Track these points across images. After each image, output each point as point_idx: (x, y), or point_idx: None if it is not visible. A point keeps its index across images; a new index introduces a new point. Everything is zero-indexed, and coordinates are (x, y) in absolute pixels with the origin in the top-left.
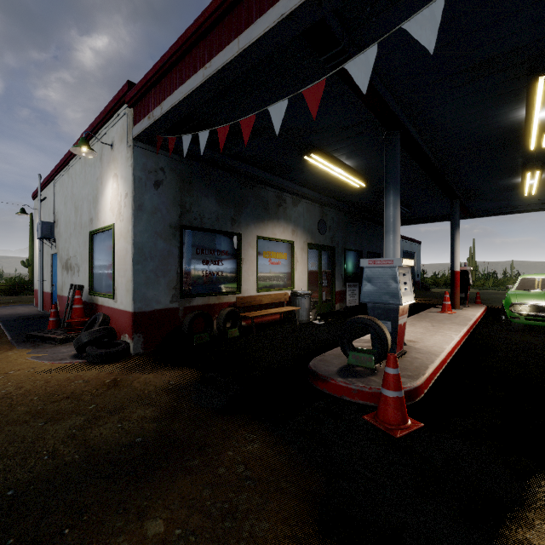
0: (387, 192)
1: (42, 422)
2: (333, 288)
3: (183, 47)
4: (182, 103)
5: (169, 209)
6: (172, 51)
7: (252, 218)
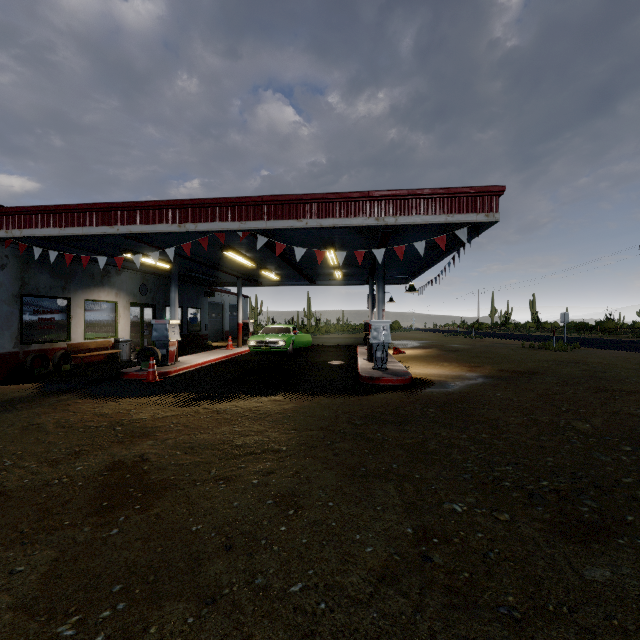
0: (171, 285)
1: None
2: None
3: (44, 211)
4: (41, 236)
5: (12, 283)
6: (35, 209)
7: (80, 286)
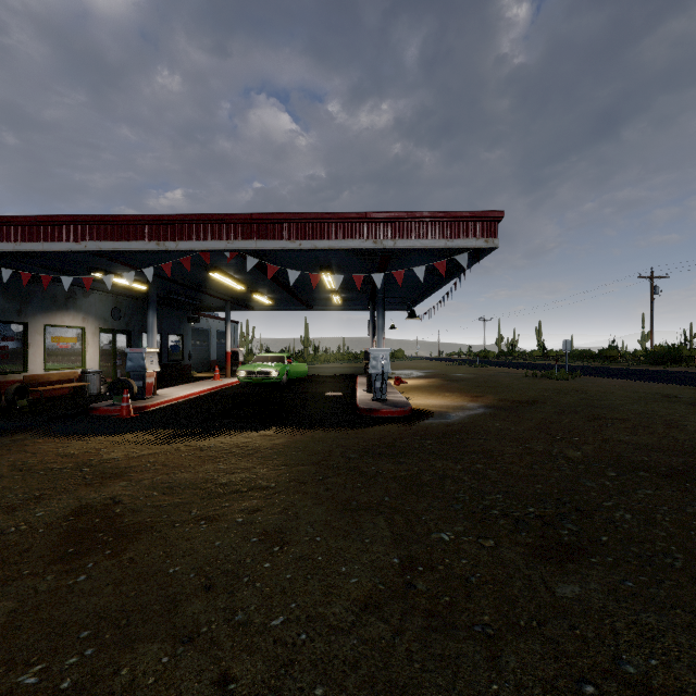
0: (149, 309)
1: None
2: None
3: None
4: None
5: None
6: None
7: (40, 309)
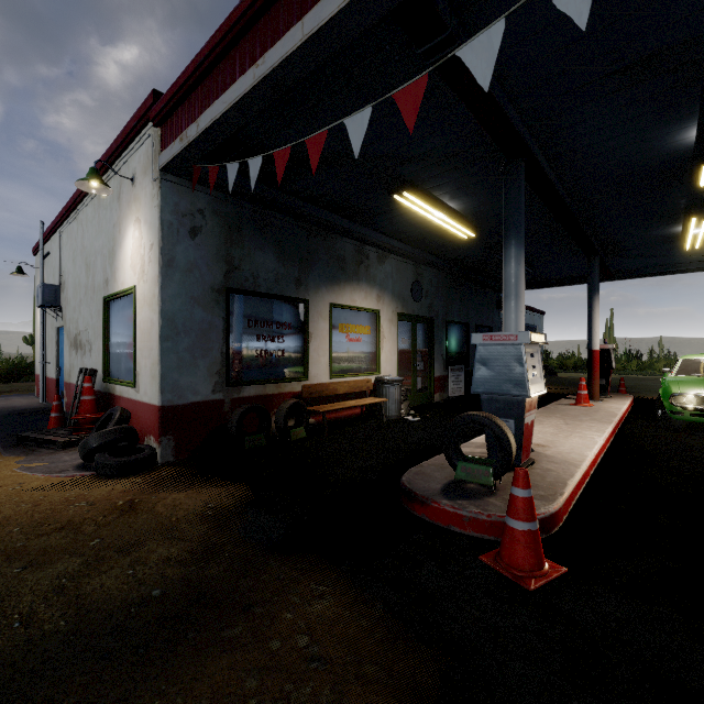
0: (508, 243)
1: (19, 568)
2: (431, 372)
3: (226, 38)
4: (226, 117)
5: (210, 265)
6: (211, 45)
7: (324, 279)
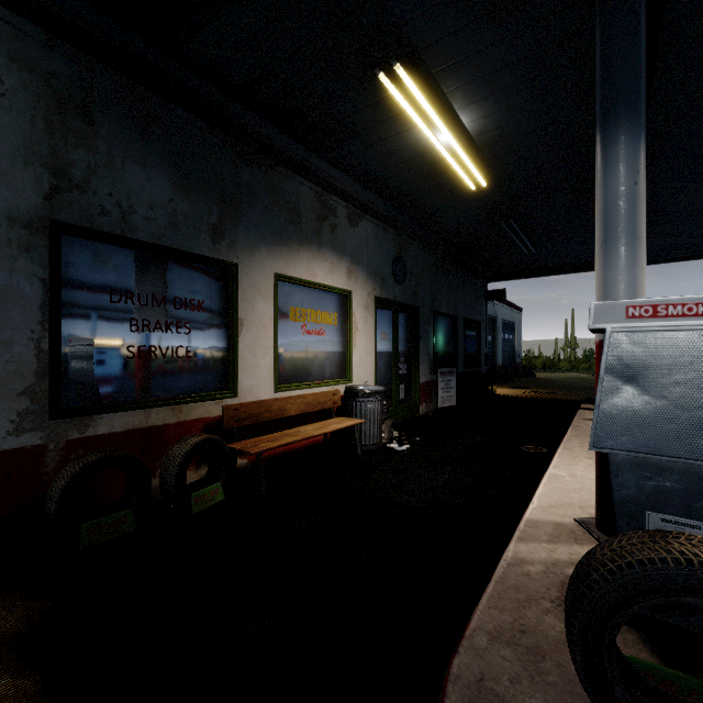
0: (614, 131)
1: None
2: (416, 377)
3: None
4: None
5: (4, 168)
6: None
7: (264, 234)
